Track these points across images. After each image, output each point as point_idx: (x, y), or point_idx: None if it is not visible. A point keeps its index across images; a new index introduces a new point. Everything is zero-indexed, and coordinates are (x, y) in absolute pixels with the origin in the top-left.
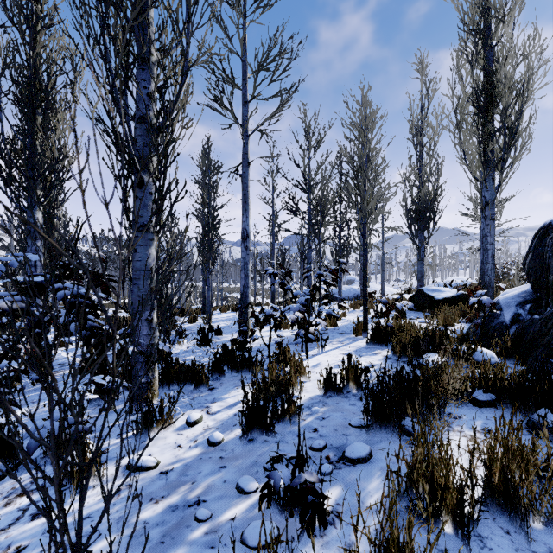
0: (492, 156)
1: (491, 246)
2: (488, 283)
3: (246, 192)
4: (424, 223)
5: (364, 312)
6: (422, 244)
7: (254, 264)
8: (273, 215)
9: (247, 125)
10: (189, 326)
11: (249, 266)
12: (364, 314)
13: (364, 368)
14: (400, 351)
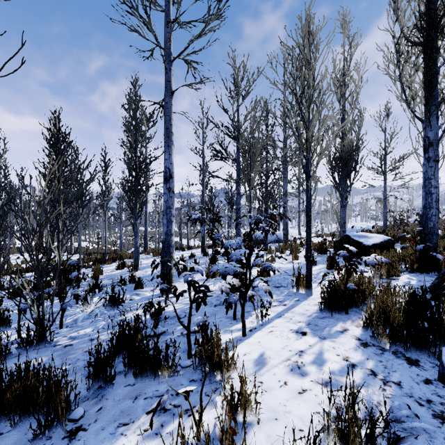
0: (436, 93)
1: (435, 190)
2: (432, 230)
3: (169, 125)
4: (347, 171)
5: (307, 265)
6: (345, 192)
7: (187, 212)
8: (203, 165)
9: (169, 44)
10: (116, 273)
11: (172, 210)
12: (307, 268)
13: (398, 442)
14: (389, 336)
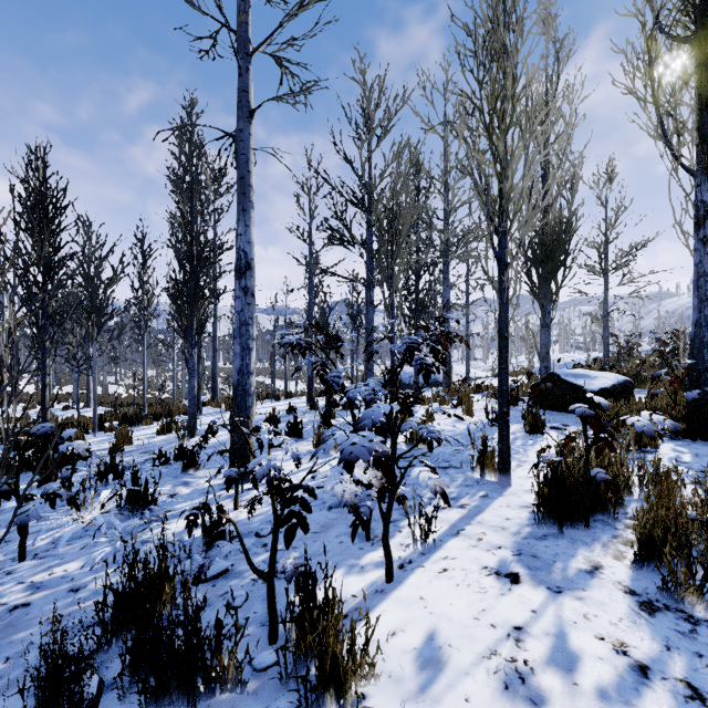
0: None
1: None
2: None
3: (245, 172)
4: (553, 266)
5: (502, 429)
6: (549, 301)
7: None
8: (310, 257)
9: (243, 17)
10: (156, 441)
11: (251, 329)
12: (502, 435)
13: None
14: None
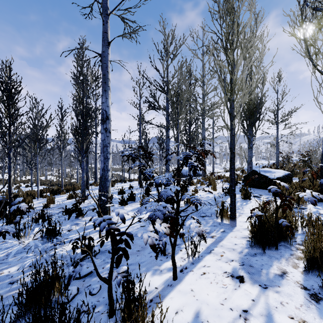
0: None
1: None
2: None
3: (106, 72)
4: (254, 120)
5: (232, 198)
6: (252, 136)
7: None
8: (140, 116)
9: None
10: (66, 202)
11: (109, 149)
12: (232, 201)
13: None
14: None
